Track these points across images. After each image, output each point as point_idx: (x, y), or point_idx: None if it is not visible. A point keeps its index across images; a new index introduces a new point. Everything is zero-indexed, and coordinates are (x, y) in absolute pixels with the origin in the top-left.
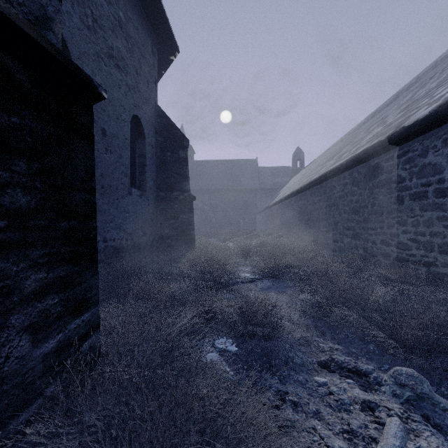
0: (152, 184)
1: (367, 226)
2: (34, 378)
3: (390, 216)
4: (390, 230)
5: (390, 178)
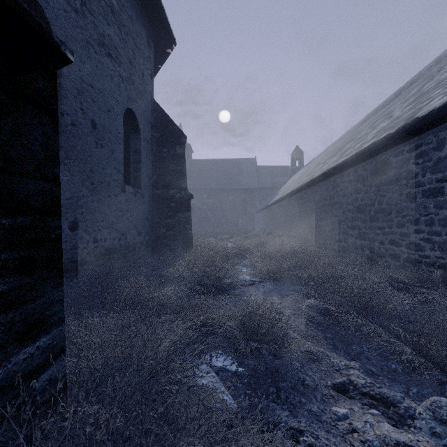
0: (147, 181)
1: (373, 225)
2: None
3: (400, 215)
4: (400, 229)
5: (400, 174)
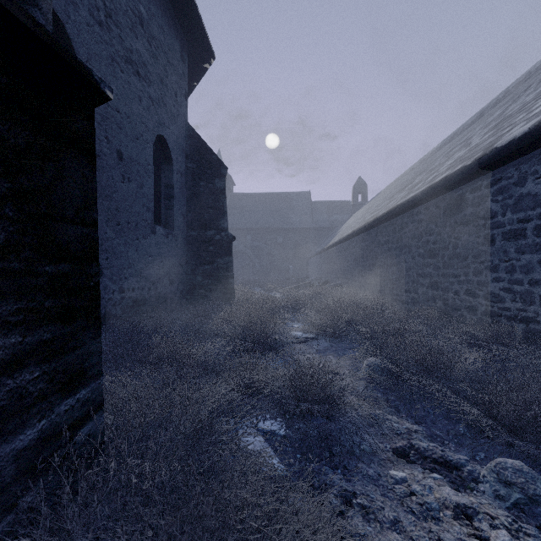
0: (181, 221)
1: (447, 272)
2: (1, 486)
3: (478, 260)
4: (478, 278)
5: (477, 213)
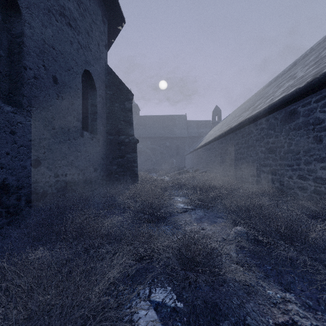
0: (102, 129)
1: (283, 163)
2: None
3: (308, 154)
4: (308, 166)
5: (307, 121)
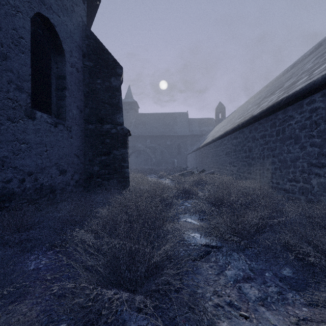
0: (77, 114)
1: None
2: None
3: None
4: None
5: None
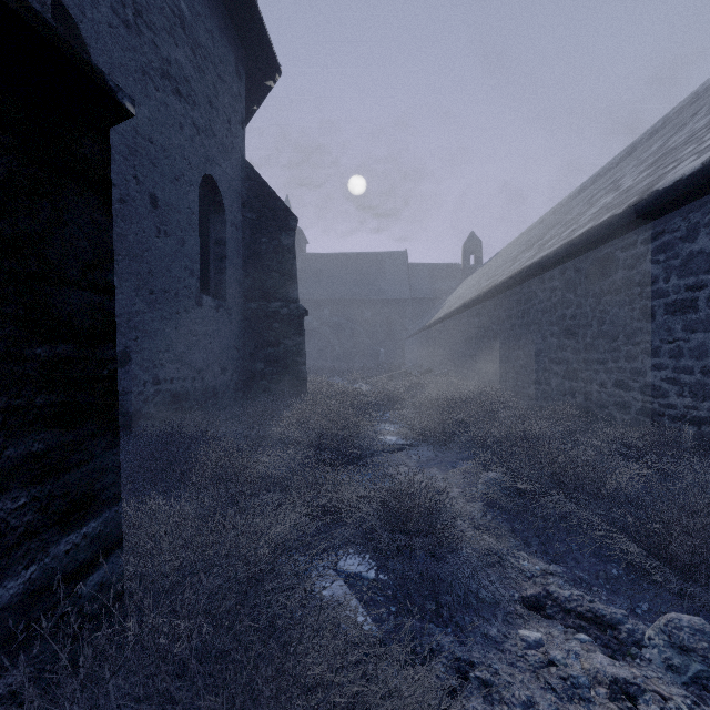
0: (236, 289)
1: (590, 358)
2: None
3: (632, 341)
4: (632, 364)
5: (630, 278)
